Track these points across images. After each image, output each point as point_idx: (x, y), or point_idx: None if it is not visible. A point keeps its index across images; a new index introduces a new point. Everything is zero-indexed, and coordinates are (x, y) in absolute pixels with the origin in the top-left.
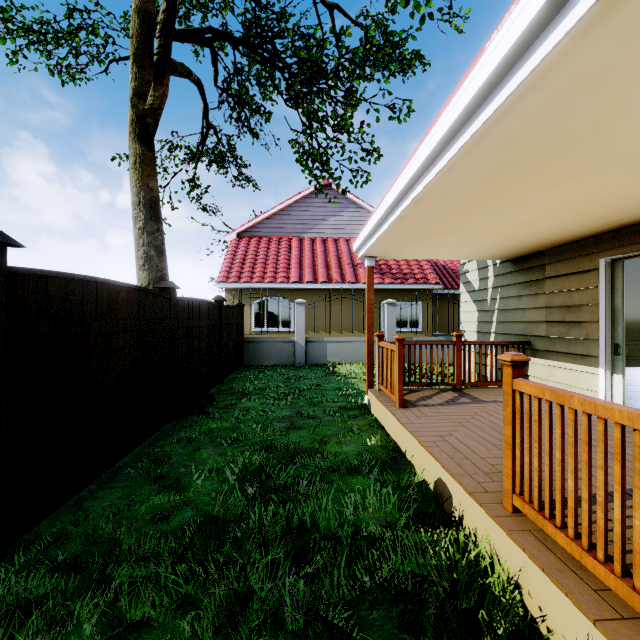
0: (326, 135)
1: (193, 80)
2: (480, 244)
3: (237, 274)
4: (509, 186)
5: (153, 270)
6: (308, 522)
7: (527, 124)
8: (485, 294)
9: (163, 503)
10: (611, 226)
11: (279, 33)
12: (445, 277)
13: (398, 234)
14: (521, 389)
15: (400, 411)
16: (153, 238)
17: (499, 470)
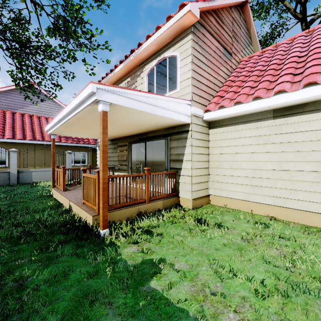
0: (31, 74)
1: None
2: (96, 135)
3: None
4: (91, 125)
5: None
6: (21, 222)
7: (85, 117)
8: None
9: None
10: (128, 135)
11: (0, 16)
12: None
13: (63, 129)
14: (84, 175)
15: (63, 192)
16: None
17: None
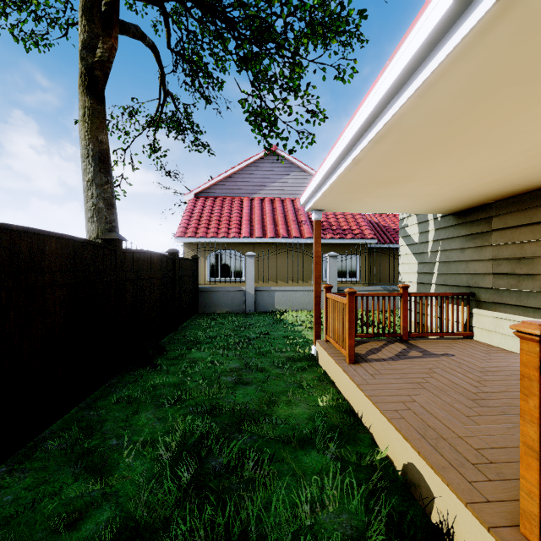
0: (274, 95)
1: (148, 44)
2: (430, 196)
3: (194, 230)
4: (492, 115)
5: (102, 222)
6: (253, 533)
7: None
8: (425, 247)
9: (78, 496)
10: None
11: None
12: (378, 233)
13: (349, 183)
14: None
15: (352, 367)
16: (102, 190)
17: (488, 458)
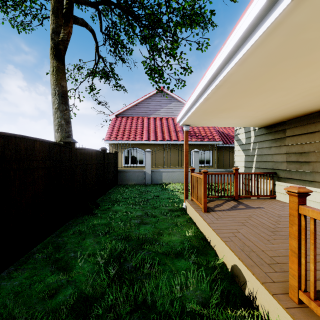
0: (162, 58)
1: (89, 29)
2: (250, 117)
3: (115, 136)
4: (280, 74)
5: (63, 132)
6: (149, 300)
7: (313, 14)
8: (249, 146)
9: (54, 282)
10: None
11: (136, 1)
12: (223, 138)
13: (204, 110)
14: (307, 214)
15: (205, 214)
16: (63, 114)
17: (276, 261)
